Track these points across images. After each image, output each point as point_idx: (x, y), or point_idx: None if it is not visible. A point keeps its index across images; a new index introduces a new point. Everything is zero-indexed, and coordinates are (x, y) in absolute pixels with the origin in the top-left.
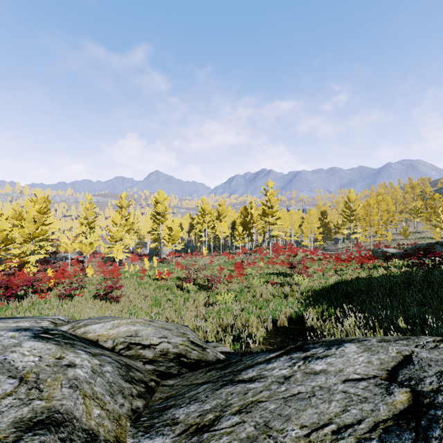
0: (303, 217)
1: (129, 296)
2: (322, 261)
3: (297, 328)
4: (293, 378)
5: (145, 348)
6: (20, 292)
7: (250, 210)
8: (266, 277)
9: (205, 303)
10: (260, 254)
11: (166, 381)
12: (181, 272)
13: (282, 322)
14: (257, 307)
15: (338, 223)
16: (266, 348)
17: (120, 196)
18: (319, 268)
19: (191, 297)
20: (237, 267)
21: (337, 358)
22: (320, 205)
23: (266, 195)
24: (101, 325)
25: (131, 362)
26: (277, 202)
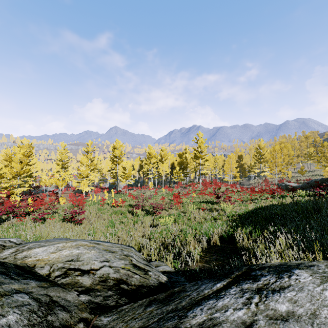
0: (224, 160)
1: (91, 219)
2: (240, 193)
3: (229, 247)
4: (256, 327)
5: (84, 274)
6: (4, 216)
7: (185, 154)
8: (198, 204)
9: (151, 225)
10: (193, 187)
11: (99, 319)
12: (133, 201)
13: (215, 242)
14: (193, 229)
15: (251, 165)
16: (204, 266)
17: (87, 144)
18: (238, 197)
19: (139, 220)
20: (175, 197)
21: (298, 293)
22: (237, 151)
23: (197, 143)
24: (44, 249)
25: (61, 295)
26: (206, 148)
